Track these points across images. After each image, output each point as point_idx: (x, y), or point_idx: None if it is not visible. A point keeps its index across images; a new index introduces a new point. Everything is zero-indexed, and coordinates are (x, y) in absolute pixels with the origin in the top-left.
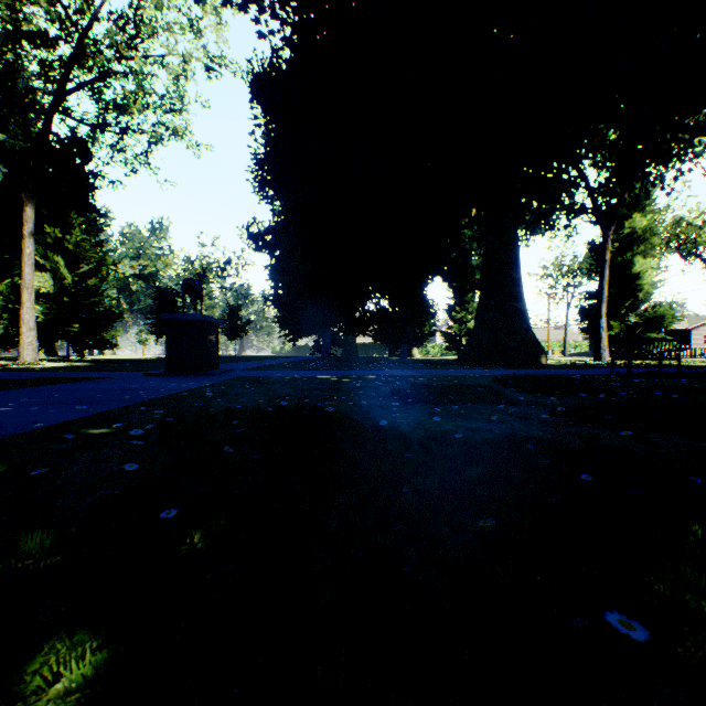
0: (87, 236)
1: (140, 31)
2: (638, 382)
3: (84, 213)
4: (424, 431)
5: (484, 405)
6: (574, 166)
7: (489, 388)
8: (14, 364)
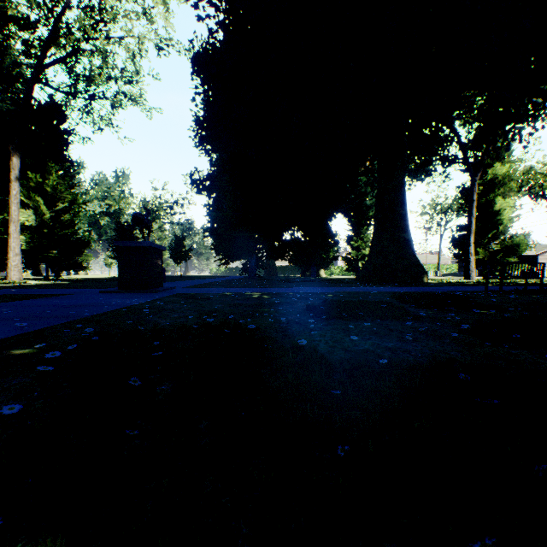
0: (62, 181)
1: (104, 17)
2: (513, 298)
3: (60, 162)
4: (343, 352)
5: (392, 321)
6: (448, 125)
7: (391, 304)
8: (1, 282)
